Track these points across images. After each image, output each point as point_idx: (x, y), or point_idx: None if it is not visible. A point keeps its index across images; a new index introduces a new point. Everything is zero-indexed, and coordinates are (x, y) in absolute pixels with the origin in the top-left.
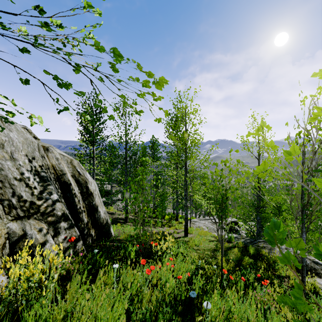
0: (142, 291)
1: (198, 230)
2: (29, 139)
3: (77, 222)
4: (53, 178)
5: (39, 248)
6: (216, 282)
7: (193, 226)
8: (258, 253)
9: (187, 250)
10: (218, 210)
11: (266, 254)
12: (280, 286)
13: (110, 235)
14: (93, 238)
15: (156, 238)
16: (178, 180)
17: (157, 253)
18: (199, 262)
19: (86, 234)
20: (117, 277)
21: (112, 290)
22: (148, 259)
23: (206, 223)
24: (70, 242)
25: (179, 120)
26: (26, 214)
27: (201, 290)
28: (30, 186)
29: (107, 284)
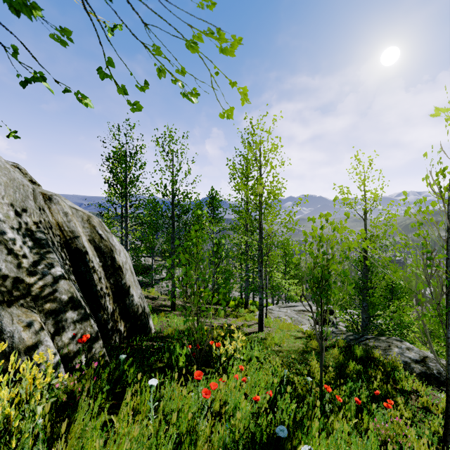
0: (196, 423)
1: (278, 321)
2: (18, 180)
3: (97, 310)
4: (57, 243)
5: (14, 358)
6: (313, 404)
7: (271, 316)
8: (368, 356)
9: (265, 353)
10: (315, 291)
11: (379, 357)
12: (406, 407)
13: (149, 330)
14: (122, 335)
15: (218, 335)
16: (248, 251)
17: (220, 358)
18: (285, 372)
19: (111, 330)
20: (157, 401)
21: (147, 423)
22: (206, 367)
23: (288, 312)
24: (81, 343)
25: (250, 164)
26: (6, 298)
27: (293, 421)
28: (16, 254)
29: (140, 412)
